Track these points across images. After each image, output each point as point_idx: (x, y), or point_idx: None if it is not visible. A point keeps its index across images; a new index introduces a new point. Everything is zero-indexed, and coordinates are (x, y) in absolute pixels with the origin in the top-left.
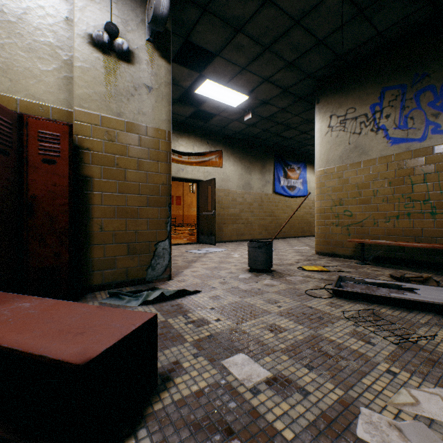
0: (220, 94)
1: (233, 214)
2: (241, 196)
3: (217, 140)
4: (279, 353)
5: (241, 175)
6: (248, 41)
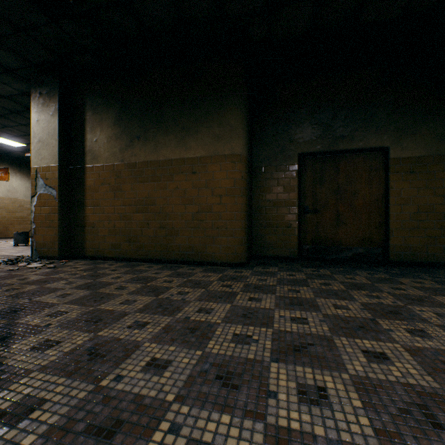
0: (2, 140)
1: (21, 217)
2: (30, 203)
3: (3, 160)
4: (5, 253)
5: (29, 187)
6: (17, 130)
